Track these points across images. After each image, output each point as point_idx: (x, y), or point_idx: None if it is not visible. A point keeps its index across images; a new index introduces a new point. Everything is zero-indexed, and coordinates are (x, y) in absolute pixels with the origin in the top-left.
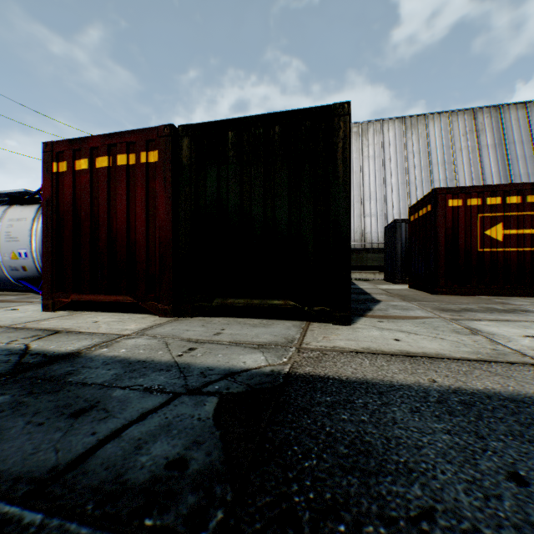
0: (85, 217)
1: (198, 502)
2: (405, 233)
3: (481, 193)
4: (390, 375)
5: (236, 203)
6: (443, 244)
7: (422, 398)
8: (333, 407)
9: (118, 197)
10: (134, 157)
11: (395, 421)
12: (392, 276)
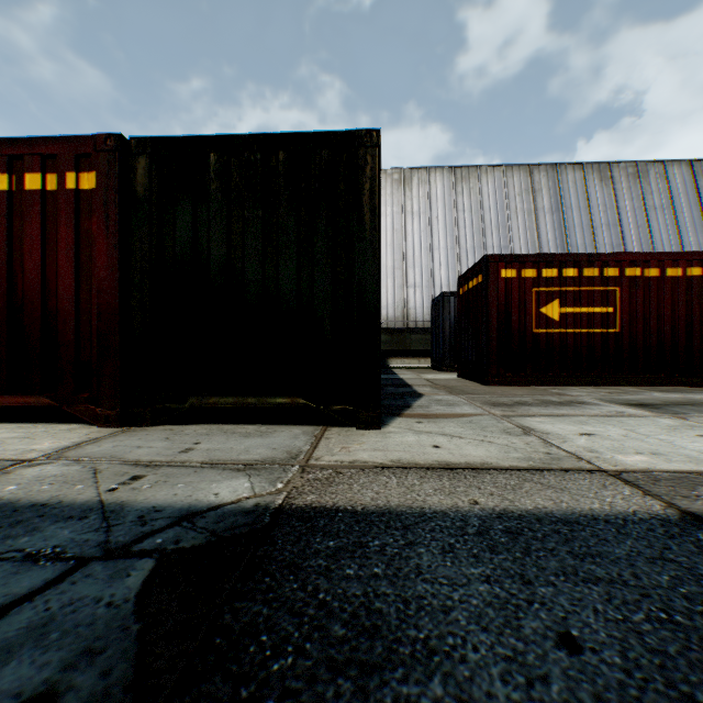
0: None
1: None
2: (454, 309)
3: (537, 263)
4: (422, 499)
5: (222, 258)
6: (496, 324)
7: (459, 529)
8: (336, 557)
9: (28, 240)
10: (56, 179)
11: (420, 571)
12: (440, 363)
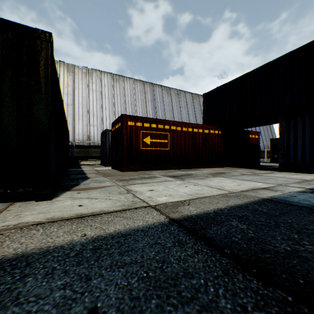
0: None
1: None
2: (111, 137)
3: (142, 120)
4: (53, 240)
5: None
6: (126, 145)
7: (65, 255)
8: None
9: None
10: None
11: (19, 297)
12: (104, 162)
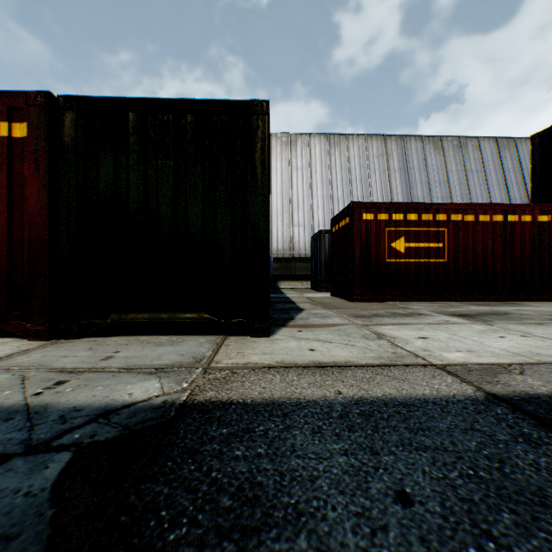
0: None
1: None
2: (328, 243)
3: (389, 209)
4: (299, 391)
5: (139, 199)
6: (359, 255)
7: (326, 414)
8: (227, 442)
9: None
10: None
11: (294, 449)
12: (317, 285)
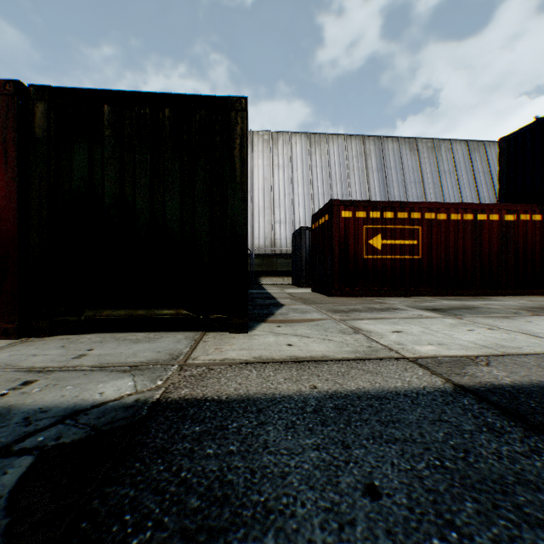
0: None
1: None
2: (309, 240)
3: (367, 207)
4: (275, 387)
5: (115, 193)
6: (338, 251)
7: (300, 409)
8: (199, 440)
9: None
10: None
11: (267, 445)
12: (298, 280)
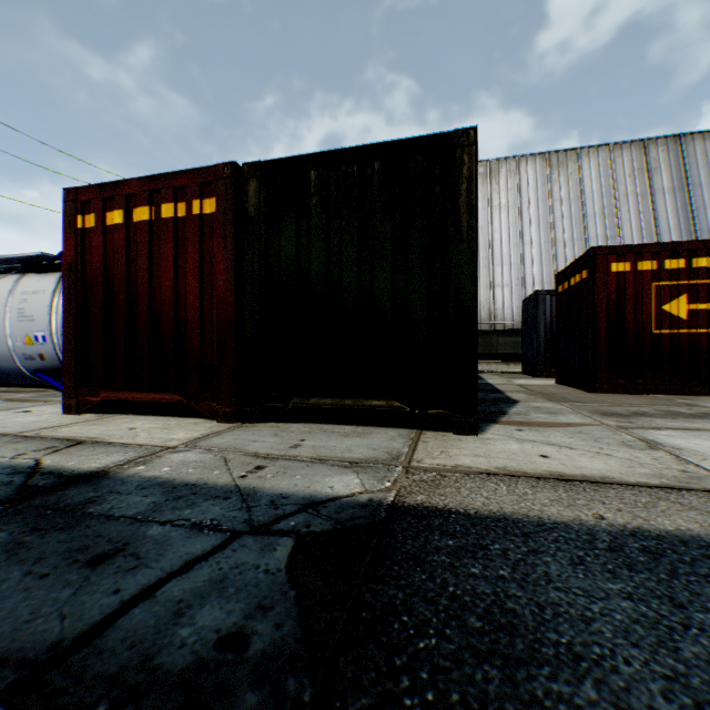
0: (119, 288)
1: (260, 704)
2: (550, 309)
3: (657, 253)
4: (538, 508)
5: (321, 267)
6: (604, 324)
7: (586, 543)
8: (458, 555)
9: (163, 261)
10: (184, 207)
11: (550, 578)
12: (532, 367)
